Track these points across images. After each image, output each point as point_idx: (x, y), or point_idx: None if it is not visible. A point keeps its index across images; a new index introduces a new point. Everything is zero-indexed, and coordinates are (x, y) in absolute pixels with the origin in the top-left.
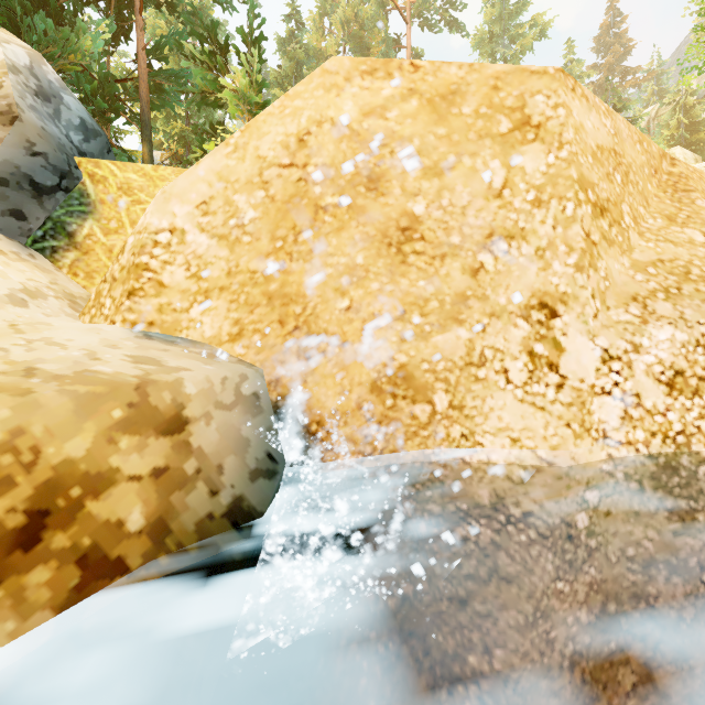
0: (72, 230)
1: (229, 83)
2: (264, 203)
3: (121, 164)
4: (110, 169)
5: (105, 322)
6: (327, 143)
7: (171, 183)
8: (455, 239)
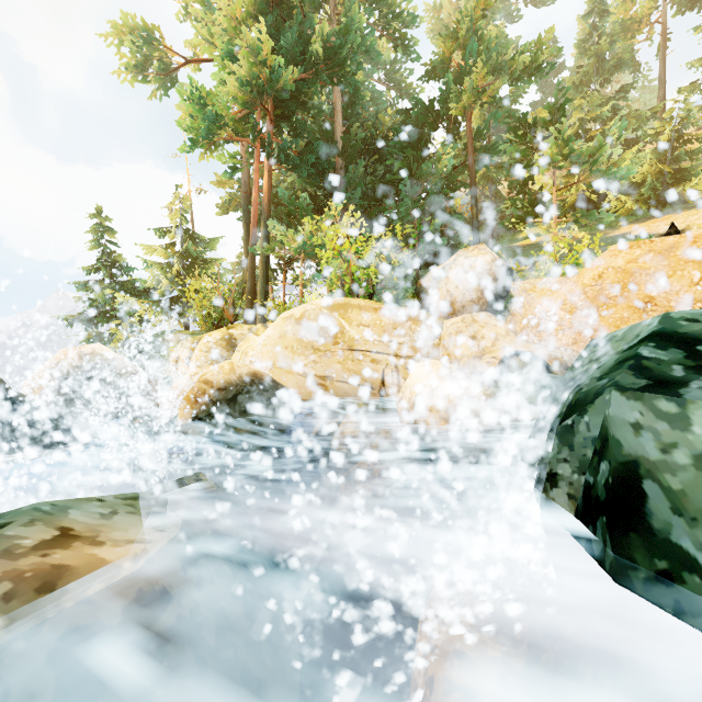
0: (508, 309)
1: (540, 157)
2: (585, 299)
3: (522, 282)
4: (519, 284)
5: (530, 340)
6: (611, 275)
7: (551, 297)
8: (672, 304)
